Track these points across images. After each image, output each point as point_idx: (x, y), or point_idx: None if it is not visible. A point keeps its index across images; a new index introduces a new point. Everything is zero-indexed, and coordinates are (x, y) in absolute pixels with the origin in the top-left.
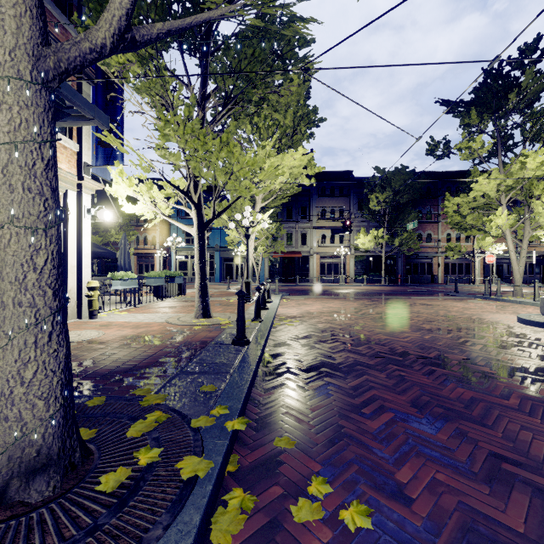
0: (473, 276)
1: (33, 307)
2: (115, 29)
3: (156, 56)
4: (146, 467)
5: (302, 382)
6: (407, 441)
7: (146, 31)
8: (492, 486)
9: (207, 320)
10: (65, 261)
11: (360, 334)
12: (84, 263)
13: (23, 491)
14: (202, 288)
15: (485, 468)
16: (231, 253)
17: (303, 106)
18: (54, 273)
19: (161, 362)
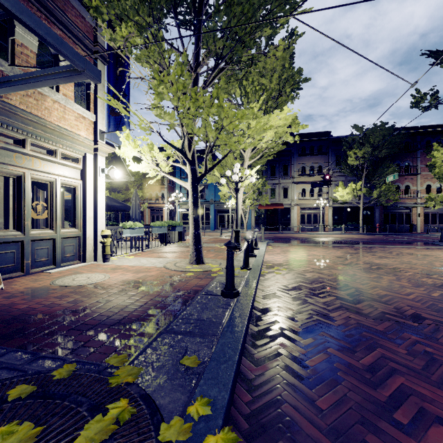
0: None
1: None
2: None
3: (153, 24)
4: None
5: (300, 352)
6: None
7: None
8: None
9: (200, 266)
10: (84, 213)
11: (354, 287)
12: (99, 215)
13: None
14: (196, 237)
15: None
16: (223, 206)
17: (288, 69)
18: None
19: (149, 314)
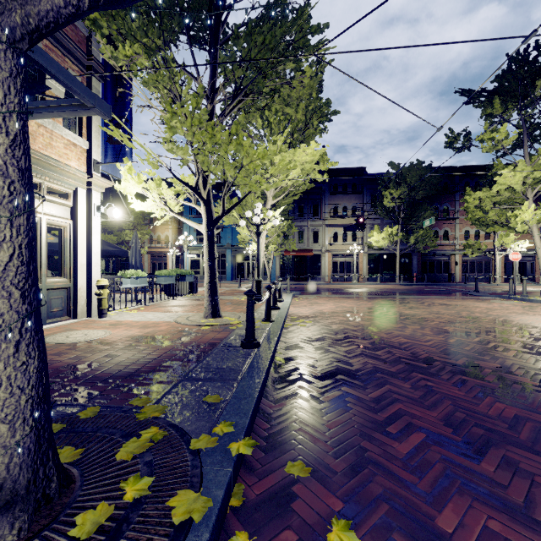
0: (493, 275)
1: None
2: None
3: (164, 47)
4: (133, 503)
5: (316, 391)
6: (445, 472)
7: None
8: None
9: (217, 319)
10: (74, 259)
11: (378, 336)
12: (94, 262)
13: None
14: (211, 287)
15: None
16: (242, 252)
17: (316, 99)
18: (23, 270)
19: (165, 366)
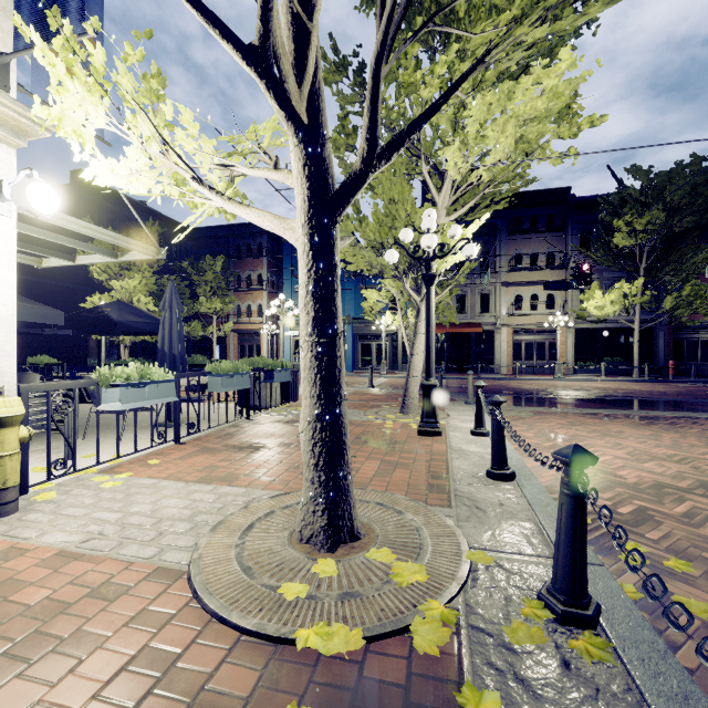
0: None
1: None
2: None
3: None
4: None
5: None
6: None
7: None
8: None
9: (344, 562)
10: None
11: None
12: None
13: None
14: (325, 434)
15: None
16: (369, 328)
17: None
18: None
19: None
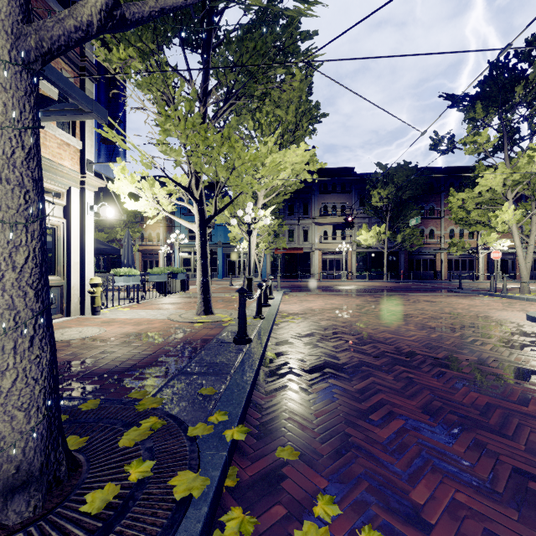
0: (476, 272)
1: (12, 309)
2: (101, 4)
3: (157, 51)
4: (137, 484)
5: (305, 383)
6: (421, 453)
7: (137, 8)
8: (520, 510)
9: (209, 316)
10: (68, 258)
11: (364, 332)
12: (87, 260)
13: (0, 512)
14: (204, 285)
15: (510, 488)
16: (234, 250)
17: (306, 102)
18: (37, 272)
19: (160, 361)
